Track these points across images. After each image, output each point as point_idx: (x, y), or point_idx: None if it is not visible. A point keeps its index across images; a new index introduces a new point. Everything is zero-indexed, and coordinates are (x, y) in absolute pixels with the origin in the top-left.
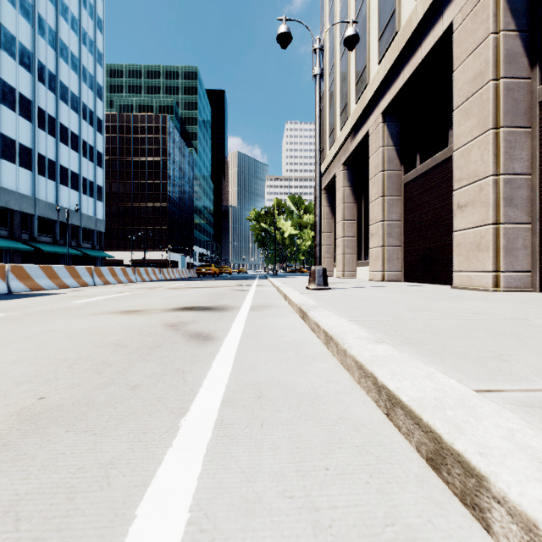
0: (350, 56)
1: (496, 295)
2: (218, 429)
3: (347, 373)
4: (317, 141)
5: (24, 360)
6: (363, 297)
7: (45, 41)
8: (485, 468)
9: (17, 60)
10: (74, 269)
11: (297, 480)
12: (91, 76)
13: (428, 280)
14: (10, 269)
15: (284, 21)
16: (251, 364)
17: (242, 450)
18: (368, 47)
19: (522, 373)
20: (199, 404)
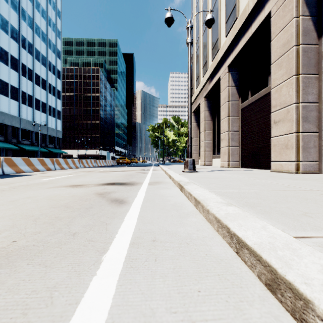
0: (208, 32)
1: (298, 175)
2: (127, 263)
3: (209, 224)
4: (189, 83)
5: (6, 216)
6: (217, 177)
7: (26, 24)
8: (310, 294)
9: (9, 35)
10: (43, 160)
11: (179, 299)
12: (54, 45)
13: (255, 167)
14: (4, 160)
15: (169, 10)
16: (149, 219)
17: (142, 278)
18: (220, 26)
19: (322, 225)
20: (115, 245)
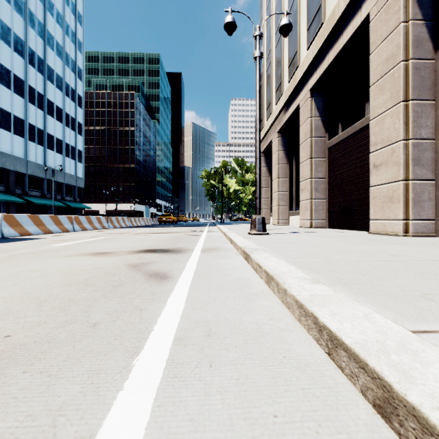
0: (283, 43)
1: (407, 239)
2: (168, 370)
3: (287, 310)
4: (257, 112)
5: (0, 298)
6: (296, 241)
7: (35, 32)
8: None
9: (12, 47)
10: (57, 218)
11: (246, 430)
12: (73, 61)
13: (348, 227)
14: (3, 218)
15: (230, 12)
16: (202, 302)
17: (191, 394)
18: (299, 35)
19: None
20: (152, 342)
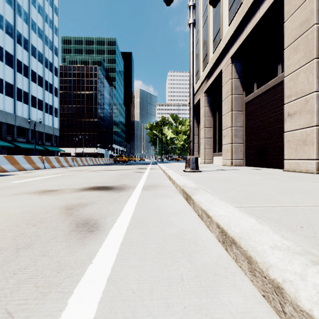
0: (209, 24)
1: None
2: None
3: None
4: (191, 69)
5: None
6: (228, 179)
7: (21, 19)
8: None
9: (4, 30)
10: (30, 158)
11: None
12: (51, 41)
13: (262, 165)
14: None
15: None
16: (129, 296)
17: None
18: (222, 15)
19: None
20: None
